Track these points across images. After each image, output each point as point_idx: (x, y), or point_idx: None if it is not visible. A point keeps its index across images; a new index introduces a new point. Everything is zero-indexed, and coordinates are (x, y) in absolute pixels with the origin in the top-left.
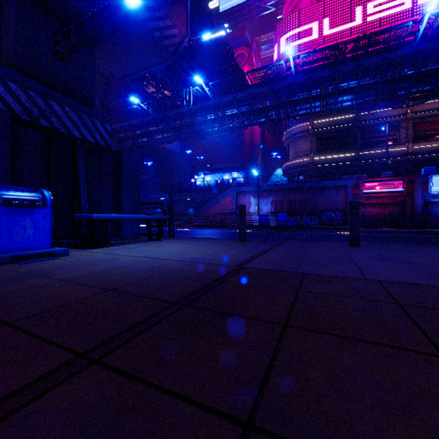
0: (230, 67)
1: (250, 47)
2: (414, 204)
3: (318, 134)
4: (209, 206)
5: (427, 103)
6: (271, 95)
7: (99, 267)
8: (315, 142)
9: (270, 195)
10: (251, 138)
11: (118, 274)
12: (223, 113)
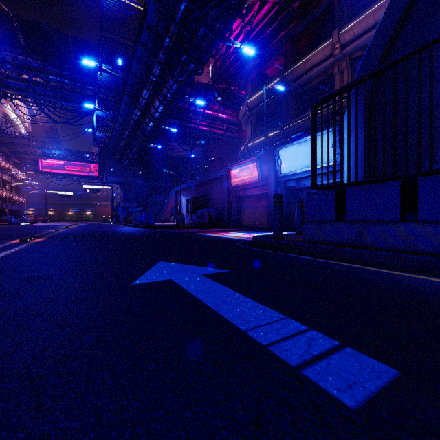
0: None
1: None
2: (268, 195)
3: (258, 114)
4: (166, 207)
5: (357, 21)
6: (131, 99)
7: None
8: (256, 124)
9: (189, 193)
10: None
11: None
12: (126, 125)
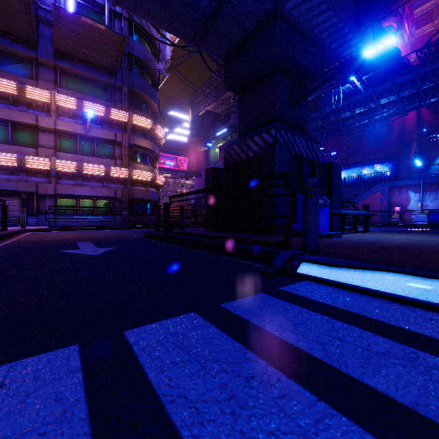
0: (381, 50)
1: (398, 14)
2: None
3: None
4: (351, 204)
5: None
6: None
7: (397, 241)
8: None
9: None
10: (400, 121)
11: (430, 244)
12: (377, 104)
